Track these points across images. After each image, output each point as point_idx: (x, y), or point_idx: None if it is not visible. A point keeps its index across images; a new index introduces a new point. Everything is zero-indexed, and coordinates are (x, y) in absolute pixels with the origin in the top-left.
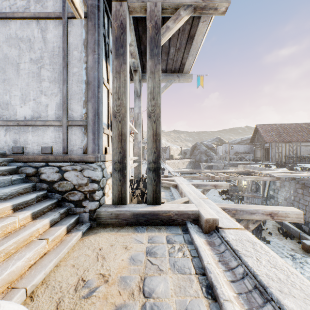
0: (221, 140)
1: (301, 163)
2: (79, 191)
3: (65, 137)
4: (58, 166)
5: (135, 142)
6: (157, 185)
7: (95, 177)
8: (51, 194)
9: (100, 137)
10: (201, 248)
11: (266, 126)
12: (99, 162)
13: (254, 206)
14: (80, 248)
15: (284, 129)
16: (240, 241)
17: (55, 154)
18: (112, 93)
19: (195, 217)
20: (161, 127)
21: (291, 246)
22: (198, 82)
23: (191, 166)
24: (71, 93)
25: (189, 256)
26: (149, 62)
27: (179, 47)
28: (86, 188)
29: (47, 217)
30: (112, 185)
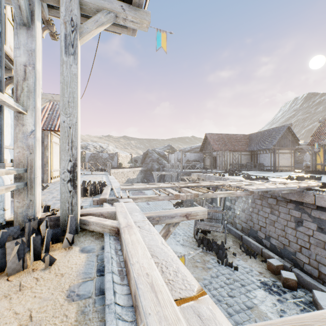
0: (172, 147)
1: (242, 170)
2: None
3: None
4: None
5: (17, 133)
6: None
7: None
8: None
9: None
10: None
11: (214, 135)
12: None
13: None
14: None
15: (228, 138)
16: None
17: None
18: None
19: None
20: None
21: (258, 268)
22: (158, 41)
23: (142, 176)
24: None
25: None
26: None
27: None
28: None
29: None
30: None
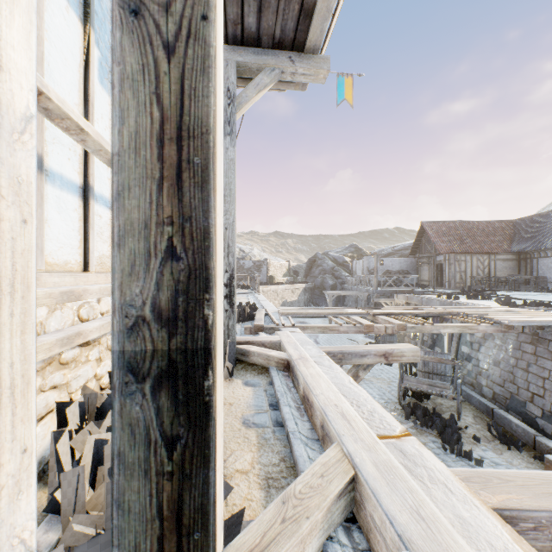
0: (359, 249)
1: (498, 290)
2: None
3: None
4: None
5: None
6: (186, 472)
7: None
8: None
9: None
10: None
11: (439, 225)
12: None
13: None
14: None
15: (468, 230)
16: None
17: None
18: None
19: None
20: (212, 87)
21: (525, 468)
22: (340, 91)
23: (306, 297)
24: None
25: None
26: None
27: None
28: None
29: None
30: None
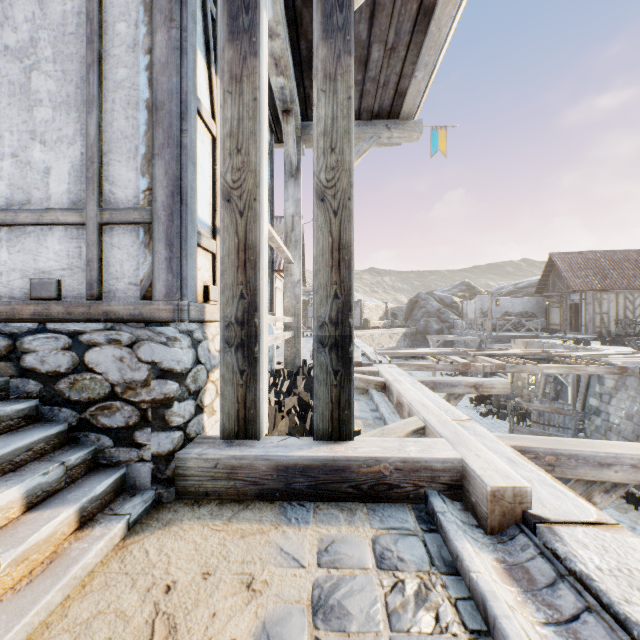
0: (471, 287)
1: None
2: (125, 401)
3: (93, 254)
4: (70, 333)
5: (286, 283)
6: (342, 385)
7: (171, 363)
8: (51, 411)
9: (186, 255)
10: (499, 601)
11: (573, 256)
12: (185, 321)
13: (603, 443)
14: (107, 582)
15: (612, 261)
16: (630, 580)
17: (68, 301)
18: (221, 135)
19: (454, 479)
20: (352, 227)
21: None
22: (433, 143)
23: (406, 344)
24: (110, 137)
25: (457, 632)
26: (320, 49)
27: (394, 43)
28: (147, 394)
29: (17, 480)
30: (221, 385)
